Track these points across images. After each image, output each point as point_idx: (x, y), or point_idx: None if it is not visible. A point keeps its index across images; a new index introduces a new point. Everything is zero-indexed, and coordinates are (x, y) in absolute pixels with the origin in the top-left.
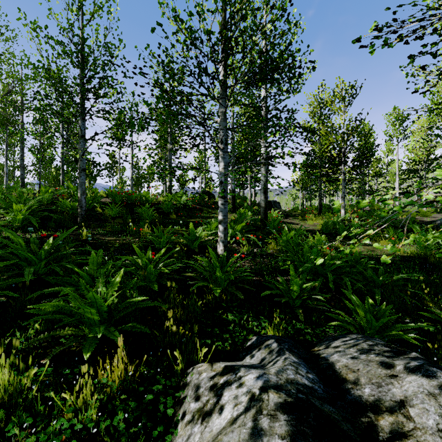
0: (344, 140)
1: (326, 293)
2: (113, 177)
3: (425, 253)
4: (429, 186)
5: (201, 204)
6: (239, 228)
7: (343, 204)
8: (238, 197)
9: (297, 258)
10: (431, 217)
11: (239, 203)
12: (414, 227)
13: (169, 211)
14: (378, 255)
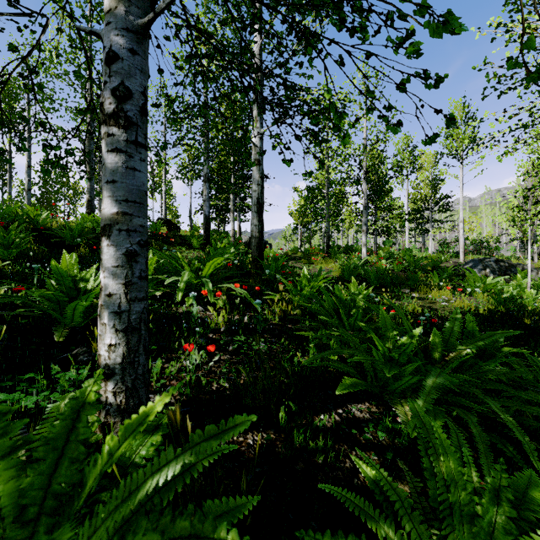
0: (366, 150)
1: (481, 466)
2: (3, 193)
3: (507, 310)
4: (435, 228)
5: (151, 237)
6: (211, 271)
7: (365, 240)
8: (216, 233)
9: (375, 350)
10: (448, 261)
11: (217, 239)
12: (472, 271)
13: (79, 243)
14: (446, 315)
